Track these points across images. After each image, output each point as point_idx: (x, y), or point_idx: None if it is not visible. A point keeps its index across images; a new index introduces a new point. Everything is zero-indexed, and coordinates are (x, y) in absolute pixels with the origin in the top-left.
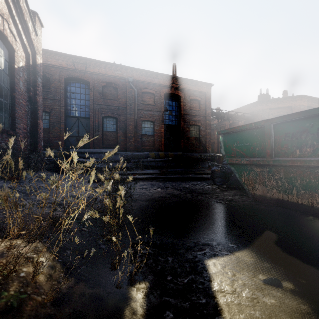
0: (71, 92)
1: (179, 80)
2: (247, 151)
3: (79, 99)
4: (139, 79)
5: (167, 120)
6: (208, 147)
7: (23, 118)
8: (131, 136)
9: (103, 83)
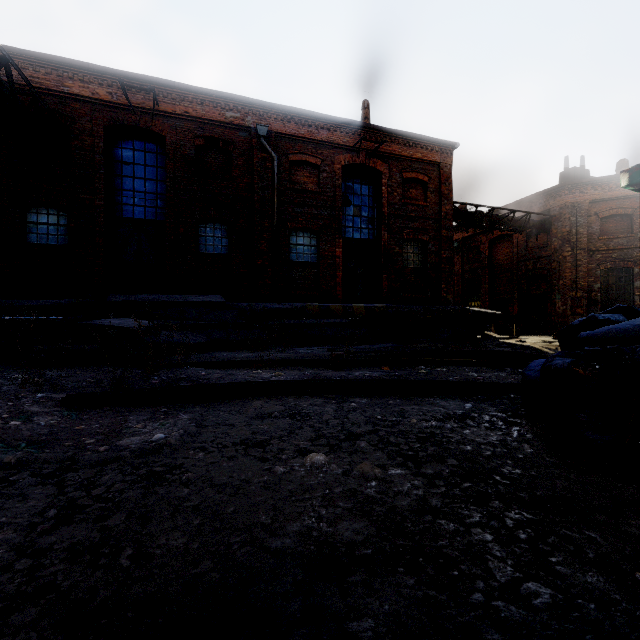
0: (121, 162)
1: (378, 134)
2: None
3: (142, 179)
4: (284, 129)
5: (349, 228)
6: (445, 291)
7: None
8: (265, 266)
9: (197, 140)
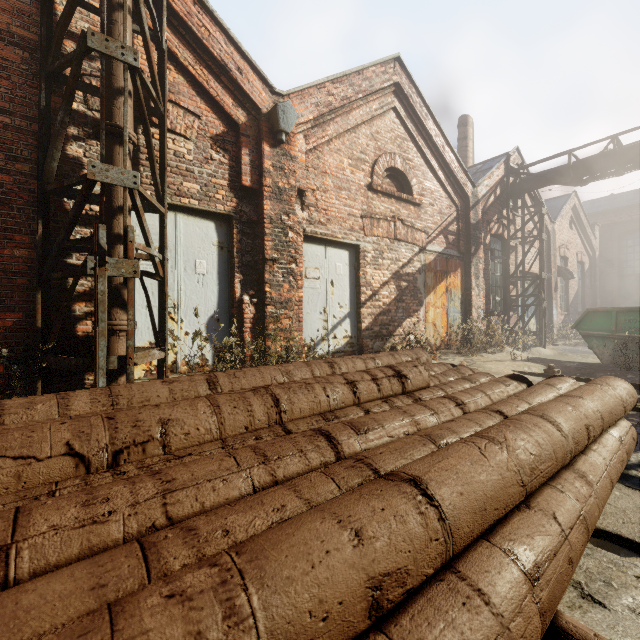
0: (626, 247)
1: None
2: None
3: (639, 253)
4: None
5: None
6: None
7: (587, 301)
8: None
9: None
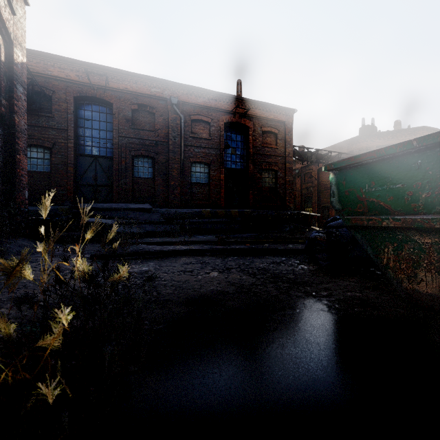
0: (84, 118)
1: (247, 103)
2: (396, 200)
3: (97, 130)
4: (188, 100)
5: (228, 162)
6: (288, 201)
7: None
8: (176, 185)
9: (133, 105)
